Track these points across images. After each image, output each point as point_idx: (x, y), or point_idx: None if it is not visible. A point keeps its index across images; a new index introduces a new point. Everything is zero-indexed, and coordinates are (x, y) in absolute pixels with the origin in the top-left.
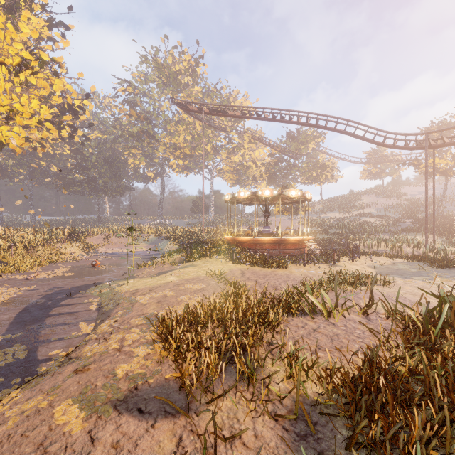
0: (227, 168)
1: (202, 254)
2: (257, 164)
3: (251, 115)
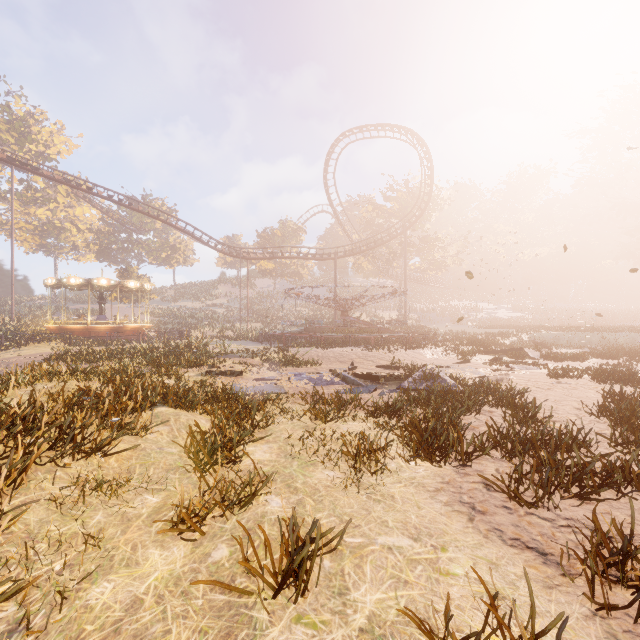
0: (23, 225)
1: (27, 341)
2: (79, 228)
3: (79, 185)
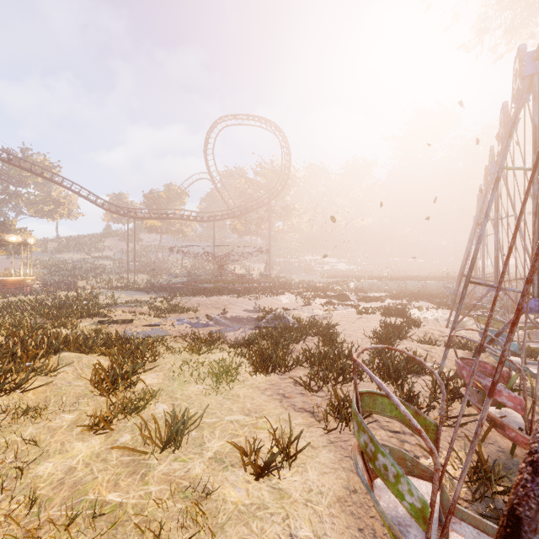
0: None
1: None
2: None
3: None
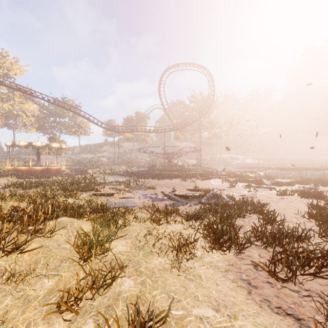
0: None
1: None
2: (27, 115)
3: (26, 91)
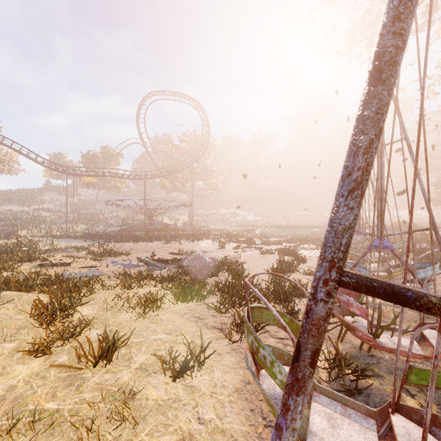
0: None
1: None
2: None
3: None
